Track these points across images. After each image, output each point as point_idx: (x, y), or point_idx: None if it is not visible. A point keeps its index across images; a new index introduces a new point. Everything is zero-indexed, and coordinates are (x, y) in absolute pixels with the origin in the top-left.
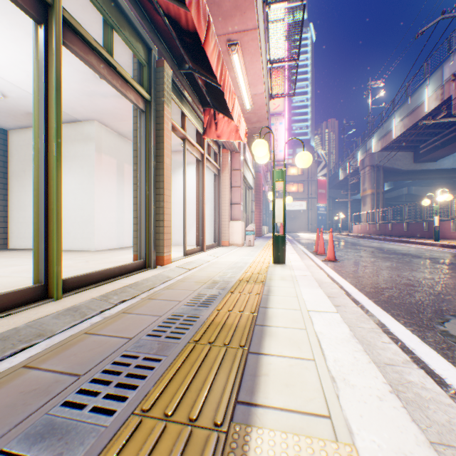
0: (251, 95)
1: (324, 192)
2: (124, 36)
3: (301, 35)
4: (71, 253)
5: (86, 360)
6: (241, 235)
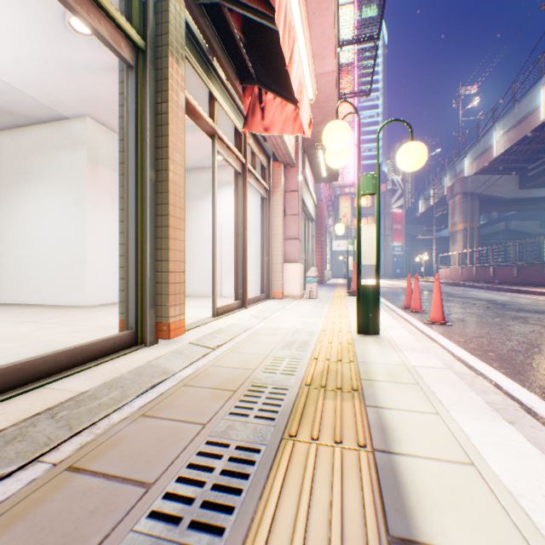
0: (315, 76)
1: (400, 227)
2: None
3: None
4: (51, 310)
5: None
6: (299, 283)
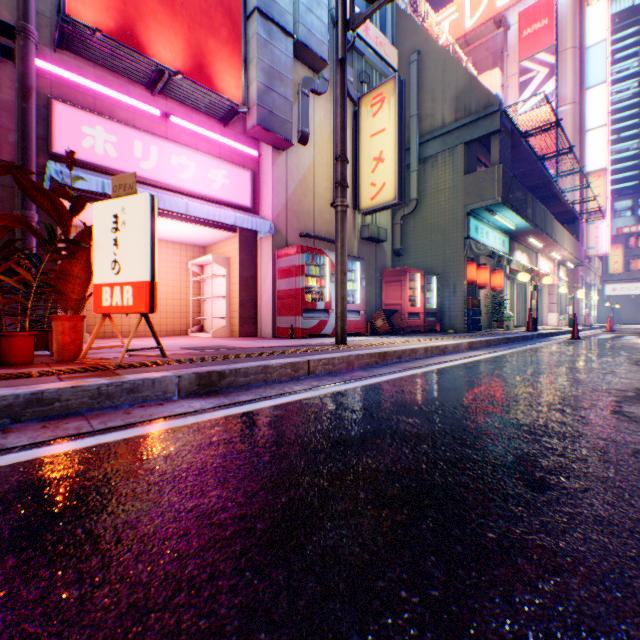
0: (559, 255)
1: None
2: None
3: (597, 205)
4: None
5: None
6: (554, 320)
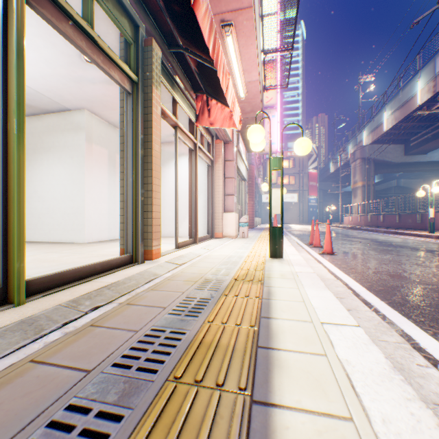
0: (245, 83)
1: (315, 184)
2: (106, 8)
3: (295, 23)
4: (60, 245)
5: (11, 417)
6: (234, 227)
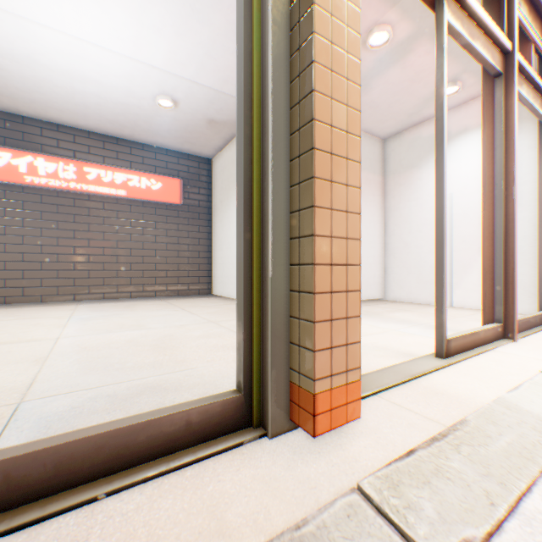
0: None
1: None
2: None
3: None
4: None
5: None
6: None
